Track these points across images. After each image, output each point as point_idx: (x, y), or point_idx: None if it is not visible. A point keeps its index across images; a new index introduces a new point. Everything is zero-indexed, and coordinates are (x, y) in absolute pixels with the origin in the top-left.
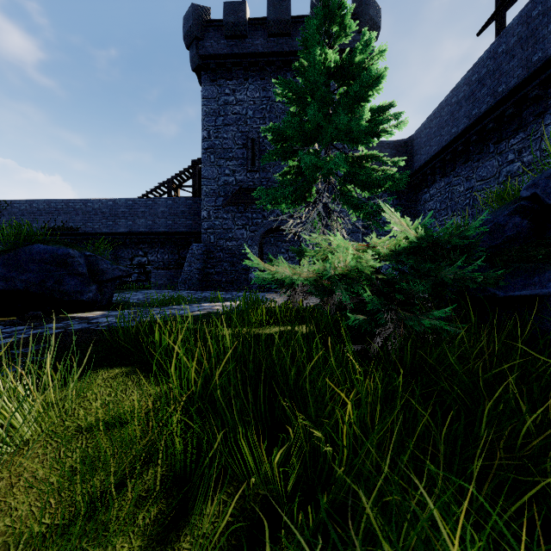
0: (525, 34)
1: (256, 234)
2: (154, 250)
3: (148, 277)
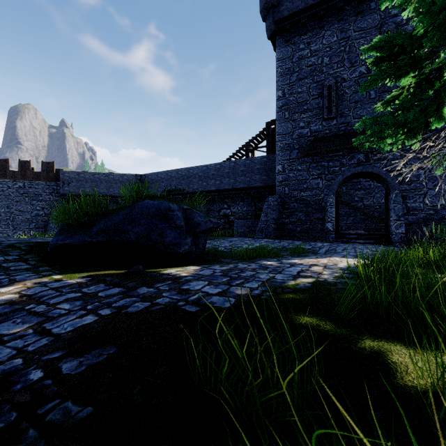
0: None
1: (332, 183)
2: (235, 203)
3: (231, 226)
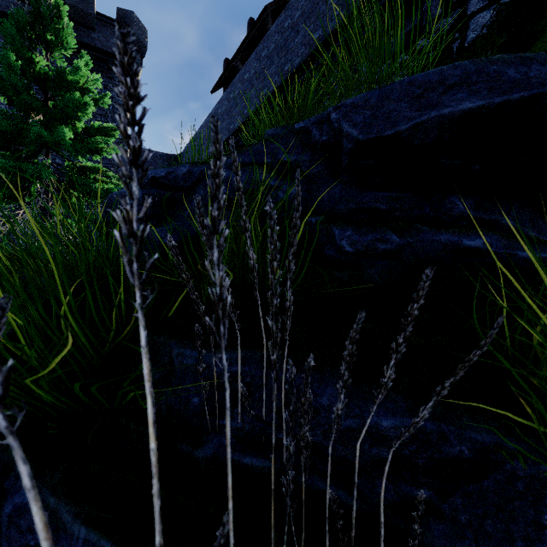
0: (228, 108)
1: None
2: None
3: None
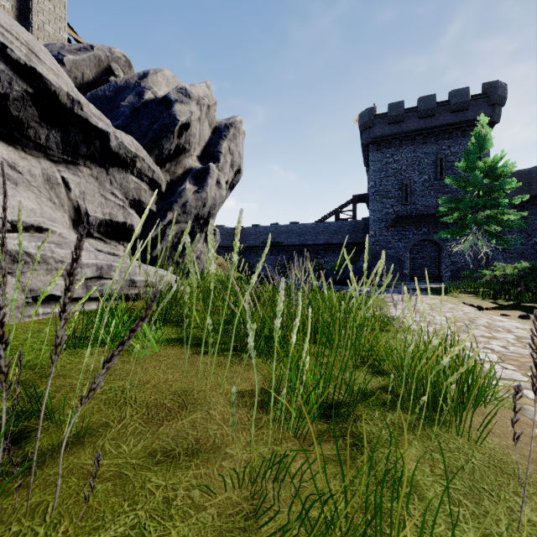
0: None
1: (408, 245)
2: (328, 254)
3: None
